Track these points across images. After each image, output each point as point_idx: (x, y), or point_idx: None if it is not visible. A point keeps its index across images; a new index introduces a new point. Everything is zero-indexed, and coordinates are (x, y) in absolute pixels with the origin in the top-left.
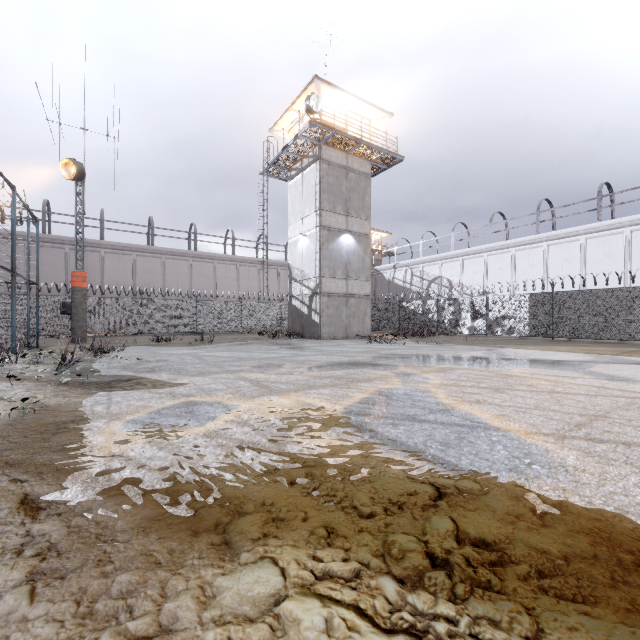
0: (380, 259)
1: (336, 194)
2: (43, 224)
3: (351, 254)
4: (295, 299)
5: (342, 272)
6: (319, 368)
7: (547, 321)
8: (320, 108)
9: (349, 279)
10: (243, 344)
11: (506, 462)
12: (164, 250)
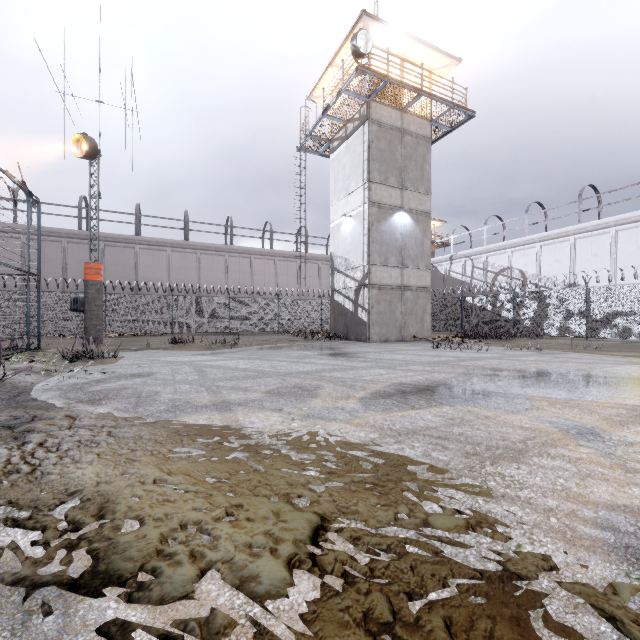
0: (432, 251)
1: (388, 162)
2: (79, 220)
3: (407, 237)
4: (338, 293)
5: (396, 259)
6: (383, 400)
7: None
8: (369, 49)
9: (404, 267)
10: (273, 348)
11: None
12: (199, 245)
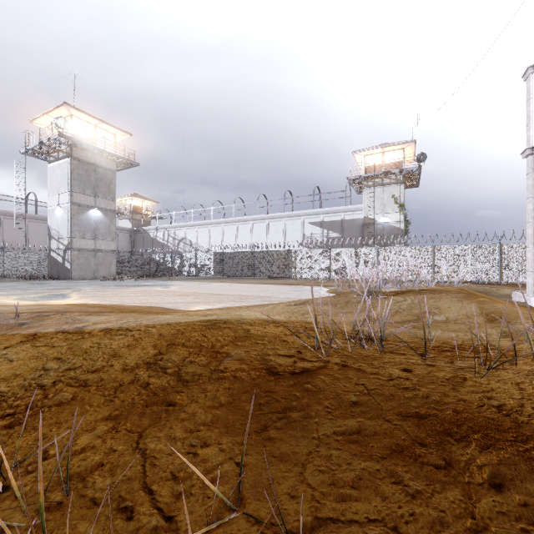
0: (150, 221)
1: (86, 182)
2: None
3: (99, 223)
4: (53, 252)
5: (91, 235)
6: (35, 290)
7: (221, 267)
8: (67, 126)
9: (97, 239)
10: None
11: (52, 300)
12: None
